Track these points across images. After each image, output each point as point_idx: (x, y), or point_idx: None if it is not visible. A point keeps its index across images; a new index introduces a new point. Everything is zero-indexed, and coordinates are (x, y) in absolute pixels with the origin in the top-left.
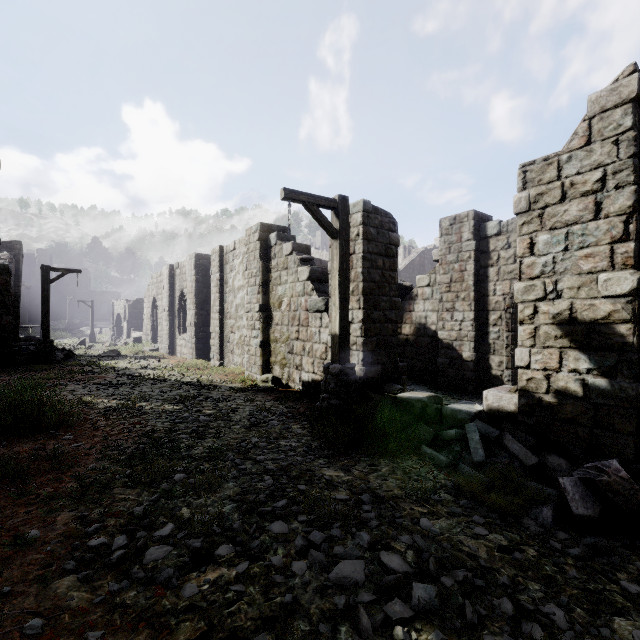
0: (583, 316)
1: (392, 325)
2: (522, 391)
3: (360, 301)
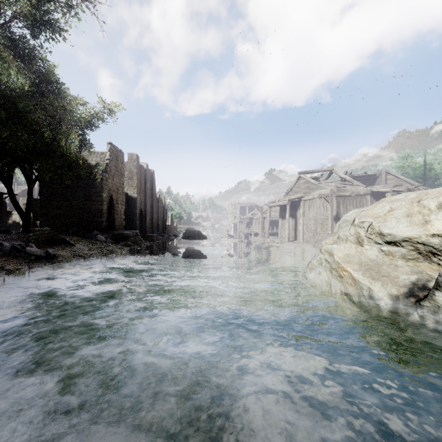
0: None
1: (5, 220)
2: None
3: None
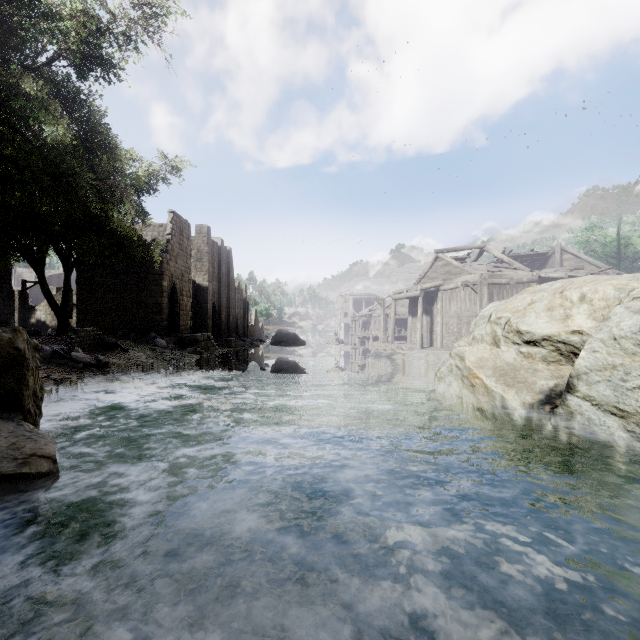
0: None
1: (27, 318)
2: (52, 327)
3: (18, 312)
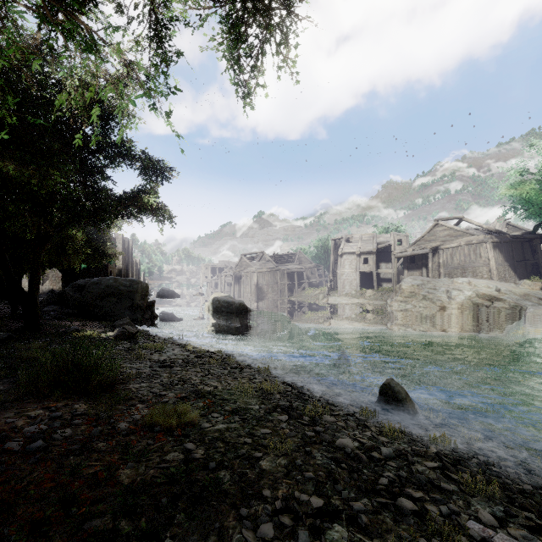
0: (25, 285)
1: None
2: None
3: None
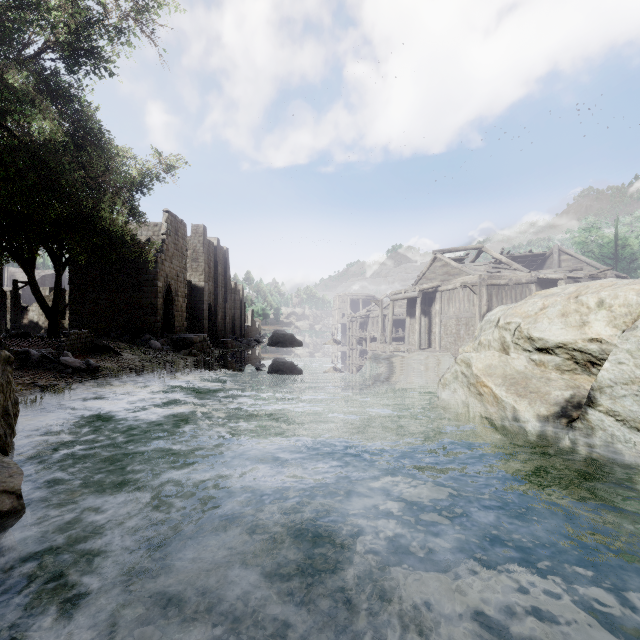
0: None
1: (19, 319)
2: (45, 328)
3: (9, 313)
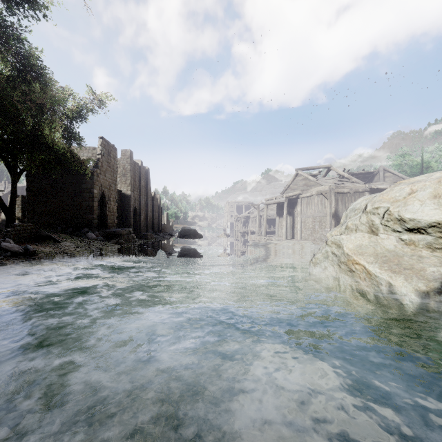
0: (18, 217)
1: None
2: None
3: None
